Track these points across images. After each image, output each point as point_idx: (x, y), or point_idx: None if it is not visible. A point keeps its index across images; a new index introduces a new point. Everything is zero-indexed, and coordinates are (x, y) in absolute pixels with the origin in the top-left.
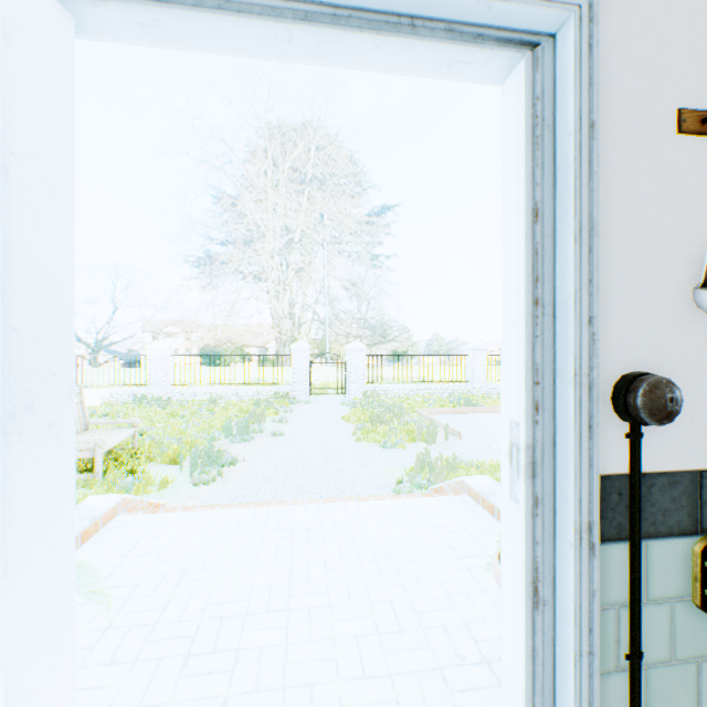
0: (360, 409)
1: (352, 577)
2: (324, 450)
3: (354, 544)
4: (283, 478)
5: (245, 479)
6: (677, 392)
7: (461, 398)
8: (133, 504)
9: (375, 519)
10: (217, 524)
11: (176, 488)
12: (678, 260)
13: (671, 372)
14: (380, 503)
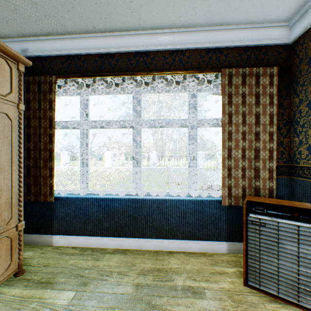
0: None
1: None
2: None
3: None
4: None
5: None
6: None
7: None
8: None
9: None
10: None
11: None
12: None
13: None
14: None
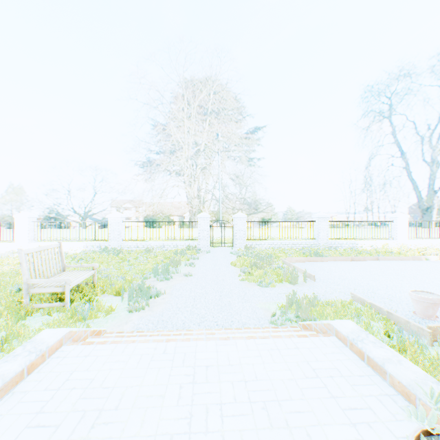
0: (243, 257)
1: (246, 428)
2: (219, 287)
3: (245, 386)
4: (190, 309)
5: (164, 309)
6: None
7: (310, 250)
8: (77, 334)
9: (261, 359)
10: (135, 358)
11: (117, 314)
12: None
13: None
14: (264, 341)
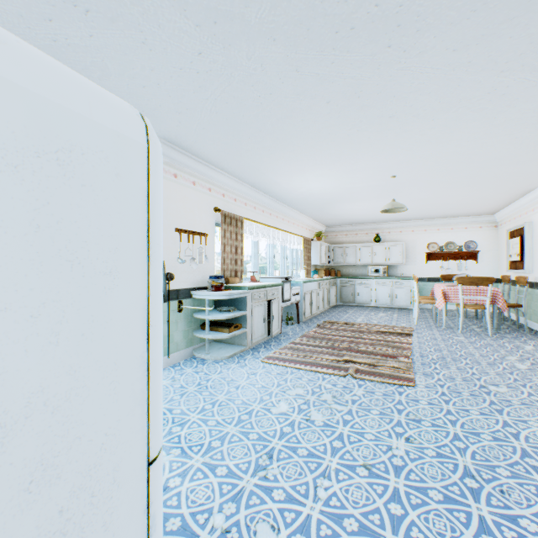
0: None
1: None
2: None
3: None
4: None
5: None
6: (174, 275)
7: None
8: None
9: None
10: None
11: None
12: (175, 253)
13: (174, 272)
14: None
